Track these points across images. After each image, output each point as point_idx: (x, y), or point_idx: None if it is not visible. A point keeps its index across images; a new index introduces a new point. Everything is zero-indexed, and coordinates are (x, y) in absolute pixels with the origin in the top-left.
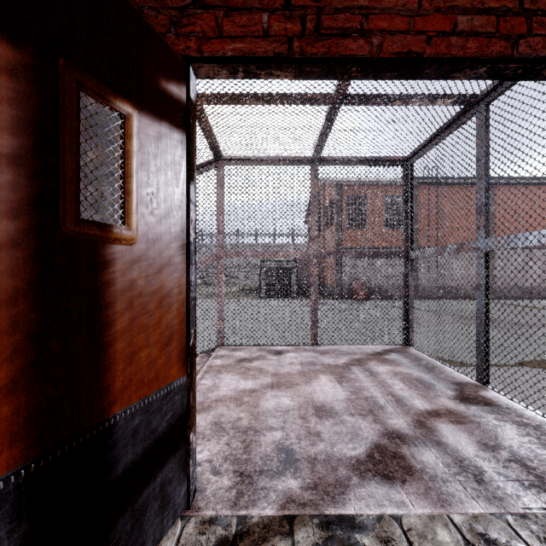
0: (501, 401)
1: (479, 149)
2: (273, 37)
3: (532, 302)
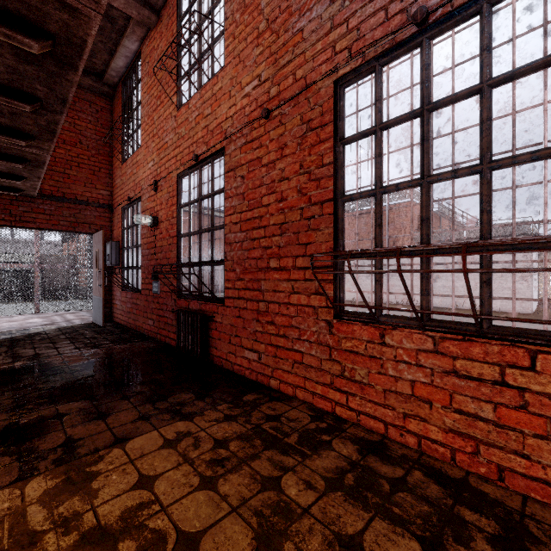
0: None
1: None
2: (6, 220)
3: None
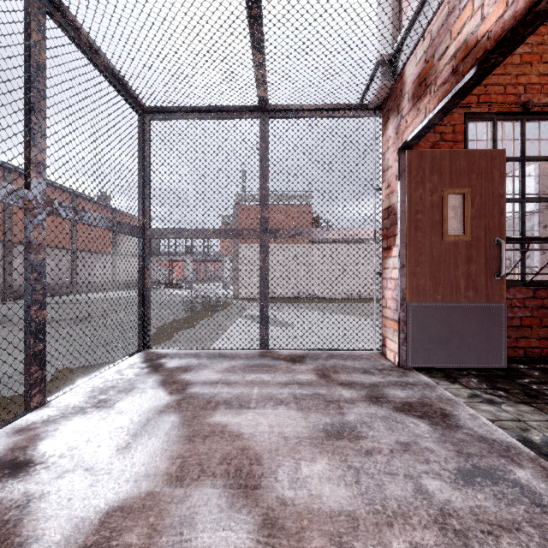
0: (296, 353)
1: (263, 151)
2: None
3: (56, 299)
